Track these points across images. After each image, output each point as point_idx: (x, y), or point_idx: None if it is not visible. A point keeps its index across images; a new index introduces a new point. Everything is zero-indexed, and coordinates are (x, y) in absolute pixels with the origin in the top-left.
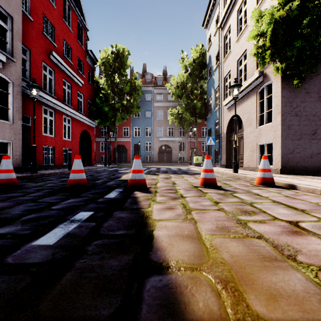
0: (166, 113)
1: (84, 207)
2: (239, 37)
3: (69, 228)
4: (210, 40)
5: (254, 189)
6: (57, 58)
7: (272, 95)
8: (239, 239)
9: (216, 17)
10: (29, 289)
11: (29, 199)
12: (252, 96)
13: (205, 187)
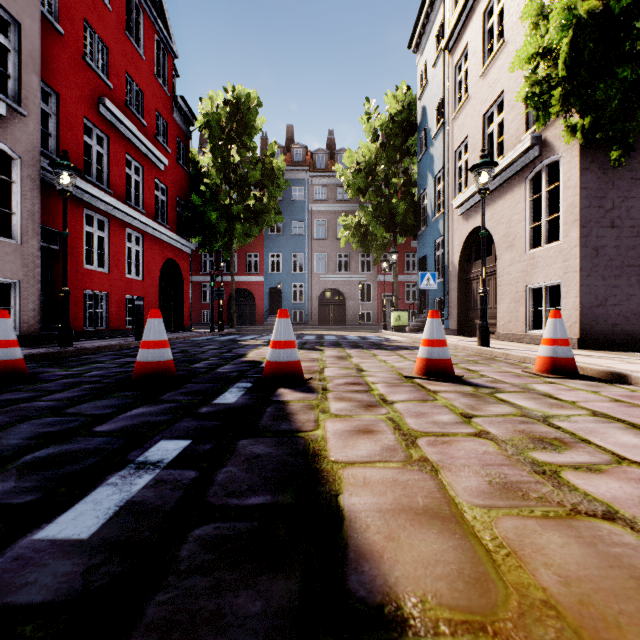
0: (334, 225)
1: (168, 427)
2: (488, 68)
3: (132, 487)
4: (424, 77)
5: (536, 384)
6: (114, 112)
7: (560, 184)
8: (561, 522)
9: (438, 29)
10: None
11: (46, 408)
12: (516, 188)
13: (429, 379)
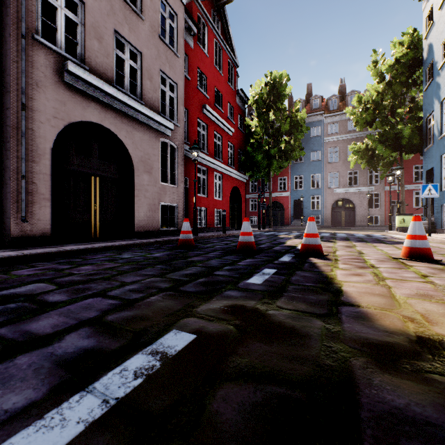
0: (345, 150)
1: (265, 265)
2: None
3: (264, 277)
4: (430, 18)
5: None
6: (209, 111)
7: None
8: (442, 304)
9: None
10: (265, 298)
11: (214, 257)
12: None
13: (411, 260)
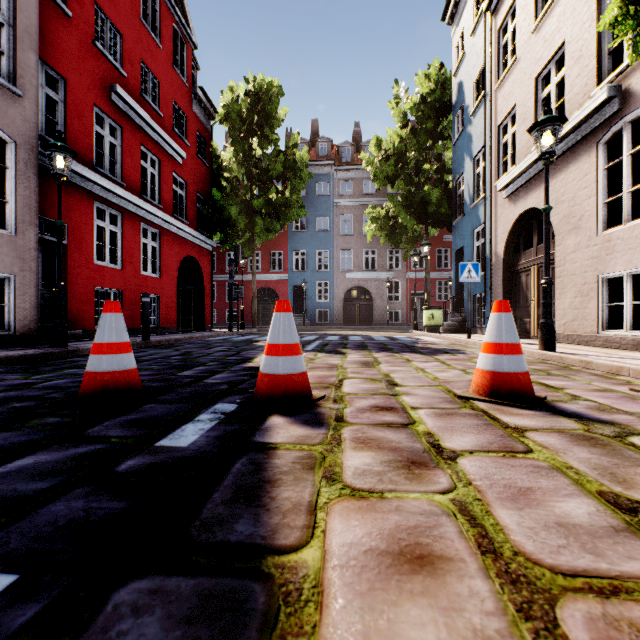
0: (361, 221)
1: (17, 519)
2: (543, 19)
3: None
4: (461, 49)
5: None
6: (127, 101)
7: None
8: None
9: None
10: None
11: None
12: (583, 156)
13: (497, 403)
